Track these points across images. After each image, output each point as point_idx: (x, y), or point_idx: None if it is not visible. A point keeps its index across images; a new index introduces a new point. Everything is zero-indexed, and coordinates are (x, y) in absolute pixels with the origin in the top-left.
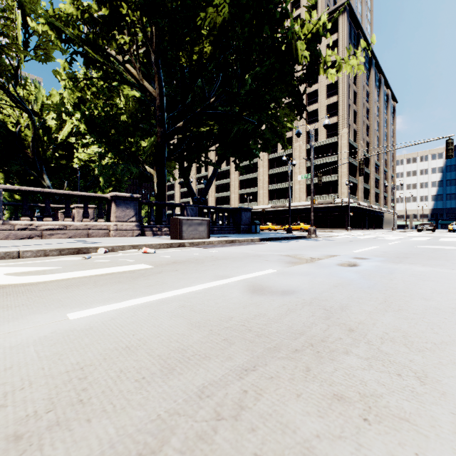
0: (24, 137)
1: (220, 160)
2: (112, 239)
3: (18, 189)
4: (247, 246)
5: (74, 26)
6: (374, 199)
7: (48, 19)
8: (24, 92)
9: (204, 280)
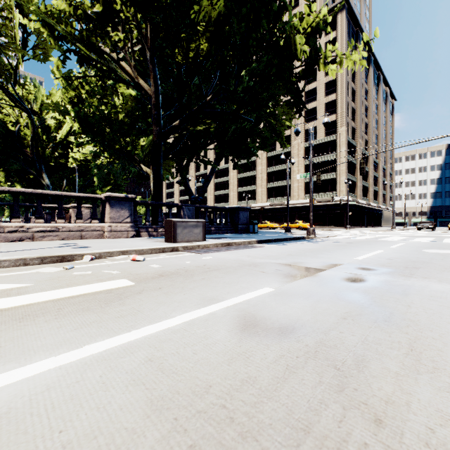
0: (23, 137)
1: (218, 159)
2: (105, 241)
3: (8, 190)
4: (243, 251)
5: (67, 23)
6: (373, 197)
7: (38, 15)
8: (23, 91)
9: (187, 306)
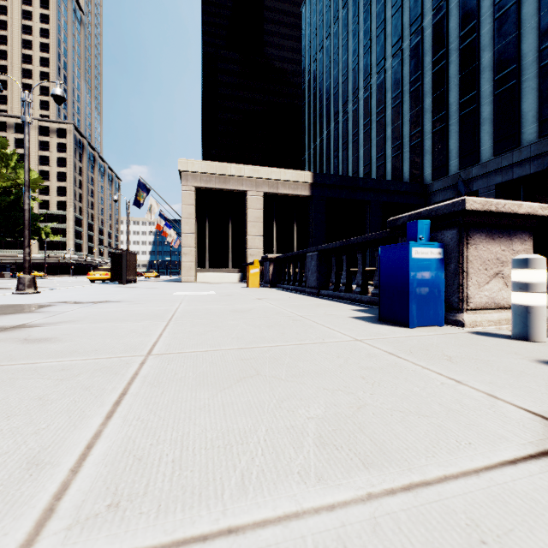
0: None
1: None
2: None
3: None
4: None
5: None
6: None
7: None
8: None
9: None
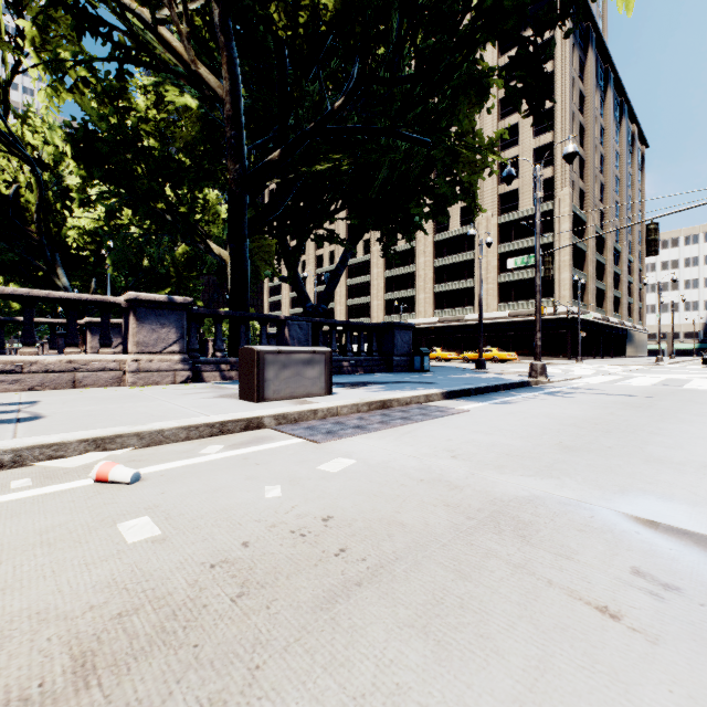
0: (25, 206)
1: (354, 237)
2: (113, 394)
3: None
4: (427, 427)
5: None
6: (612, 308)
7: None
8: (24, 128)
9: None
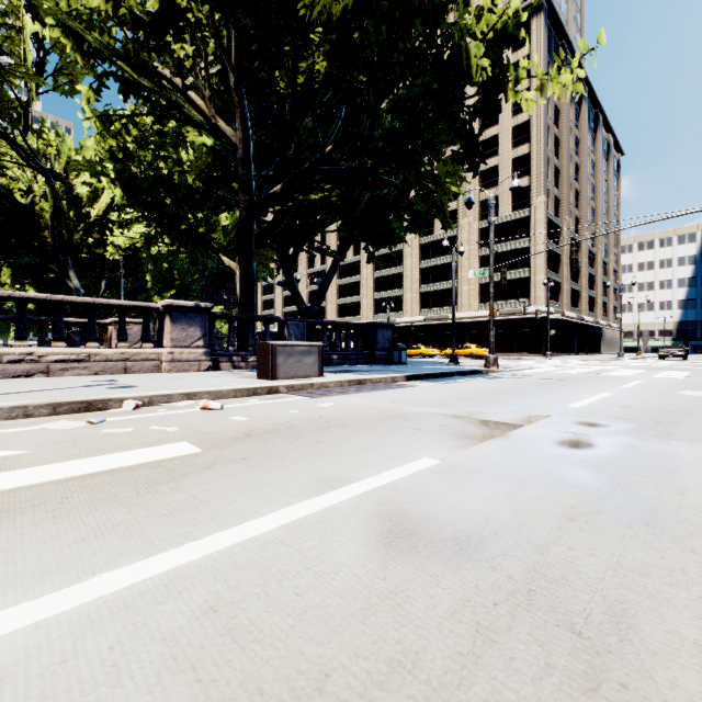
0: (39, 213)
1: (343, 247)
2: (162, 376)
3: (8, 295)
4: (385, 393)
5: (102, 29)
6: (587, 307)
7: (56, 16)
8: (39, 142)
9: (289, 493)
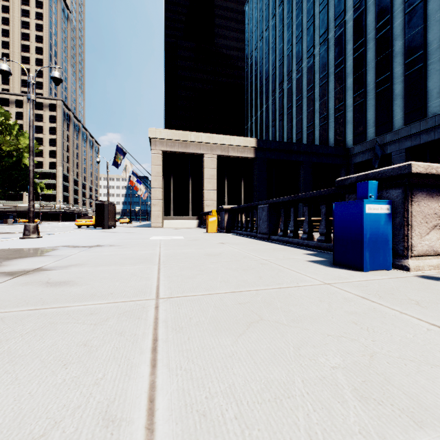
0: None
1: None
2: None
3: None
4: None
5: None
6: None
7: None
8: None
9: None
